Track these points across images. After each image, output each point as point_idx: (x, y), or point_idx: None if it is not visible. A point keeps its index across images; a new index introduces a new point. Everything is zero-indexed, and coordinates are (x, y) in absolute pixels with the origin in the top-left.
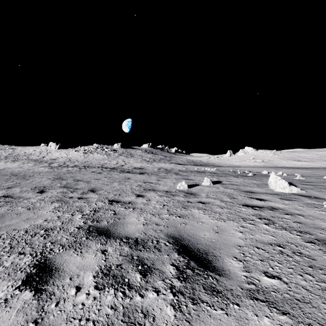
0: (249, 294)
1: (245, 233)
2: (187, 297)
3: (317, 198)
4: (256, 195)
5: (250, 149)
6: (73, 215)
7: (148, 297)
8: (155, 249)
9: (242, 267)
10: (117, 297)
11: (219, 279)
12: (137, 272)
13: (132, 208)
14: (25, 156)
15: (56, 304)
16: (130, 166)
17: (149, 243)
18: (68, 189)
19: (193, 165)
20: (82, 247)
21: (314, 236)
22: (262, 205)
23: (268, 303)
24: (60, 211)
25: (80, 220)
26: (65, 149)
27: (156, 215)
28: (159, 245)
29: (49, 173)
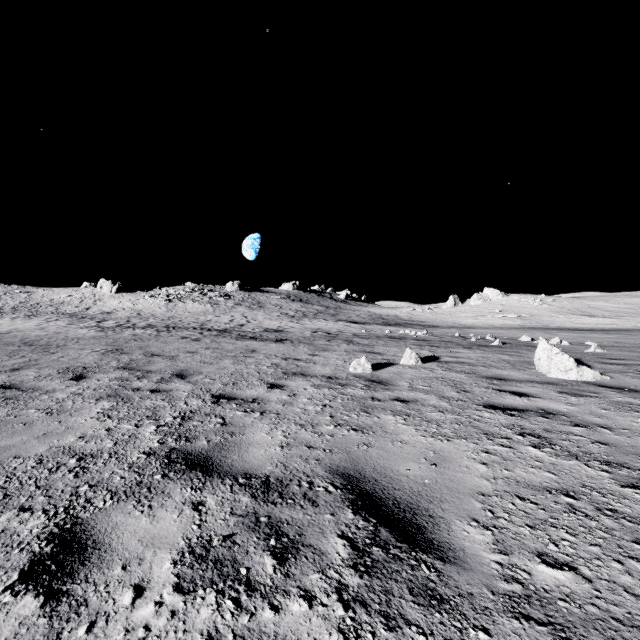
0: (510, 605)
1: (492, 466)
2: (374, 613)
3: (635, 391)
4: (510, 385)
5: (495, 293)
6: (138, 427)
7: (289, 612)
8: (304, 500)
9: (491, 541)
10: (222, 611)
11: (442, 571)
12: (266, 553)
13: (260, 412)
14: (52, 307)
15: (88, 627)
16: (257, 327)
17: (293, 487)
18: (131, 372)
19: (382, 324)
20: (152, 496)
21: (637, 473)
22: (524, 405)
23: (552, 629)
24: (114, 417)
25: (152, 437)
26: (130, 293)
27: (308, 427)
28: (314, 491)
29: (97, 341)
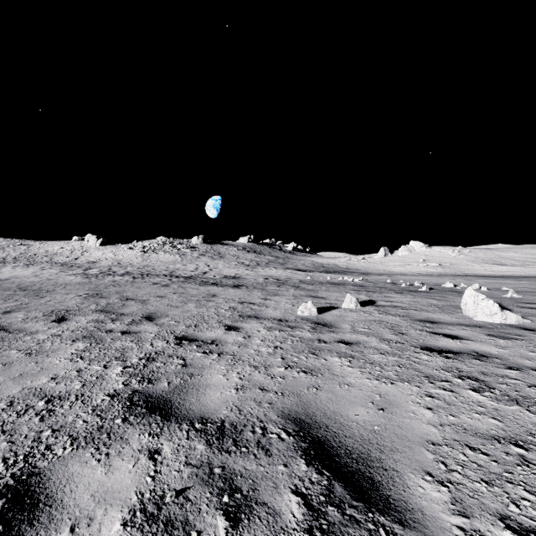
0: None
1: (438, 411)
2: None
3: None
4: (442, 328)
5: (419, 245)
6: (106, 368)
7: None
8: (258, 449)
9: (449, 500)
10: None
11: None
12: (219, 513)
13: (217, 353)
14: (47, 257)
15: None
16: (218, 274)
17: (247, 433)
18: (107, 314)
19: (324, 272)
20: (111, 443)
21: None
22: (458, 347)
23: None
24: (85, 358)
25: (117, 378)
26: (112, 245)
27: (261, 369)
28: (267, 438)
29: (81, 287)
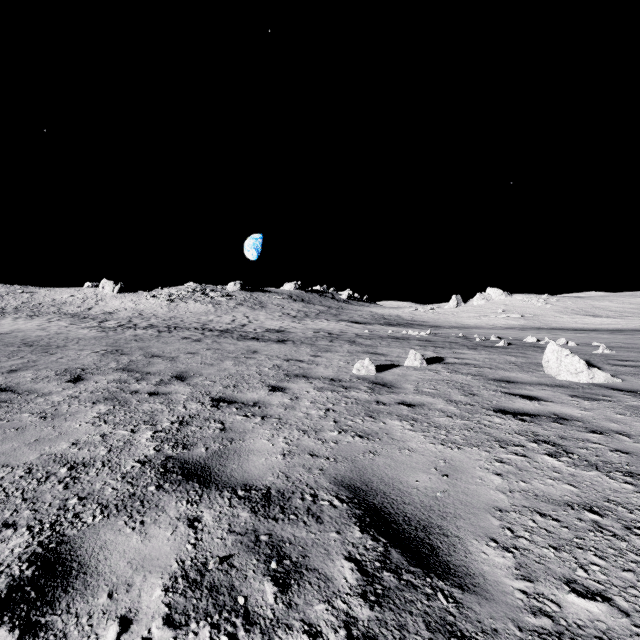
0: None
1: (508, 477)
2: None
3: None
4: (519, 388)
5: (498, 293)
6: (134, 432)
7: None
8: (308, 516)
9: (513, 566)
10: None
11: (461, 601)
12: (266, 579)
13: (261, 417)
14: (54, 307)
15: None
16: (259, 327)
17: (295, 500)
18: (130, 374)
19: (384, 324)
20: (145, 511)
21: None
22: (536, 409)
23: None
24: (109, 422)
25: (148, 443)
26: (132, 293)
27: (311, 433)
28: (318, 505)
29: (97, 342)
